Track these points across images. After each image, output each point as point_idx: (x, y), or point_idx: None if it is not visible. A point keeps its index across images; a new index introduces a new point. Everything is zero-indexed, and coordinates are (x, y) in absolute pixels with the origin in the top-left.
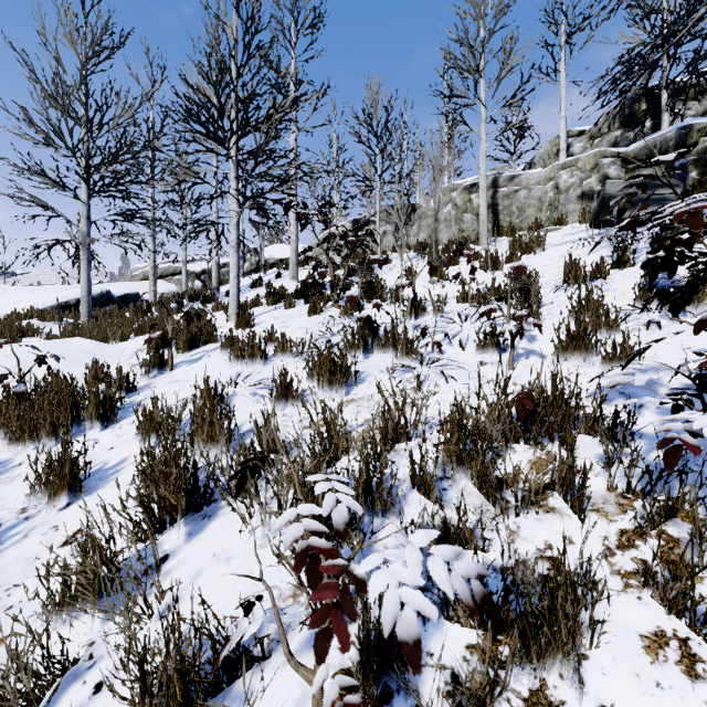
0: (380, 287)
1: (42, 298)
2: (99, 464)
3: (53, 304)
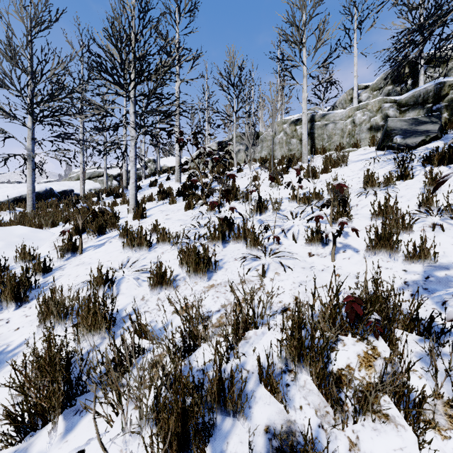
0: (235, 190)
1: (3, 194)
2: (3, 346)
3: (10, 197)
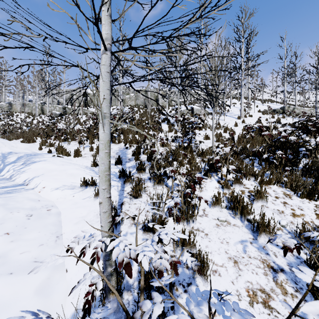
0: (12, 120)
1: None
2: None
3: None
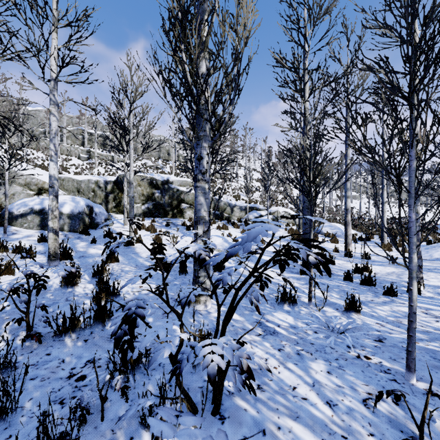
0: None
1: None
2: None
3: None
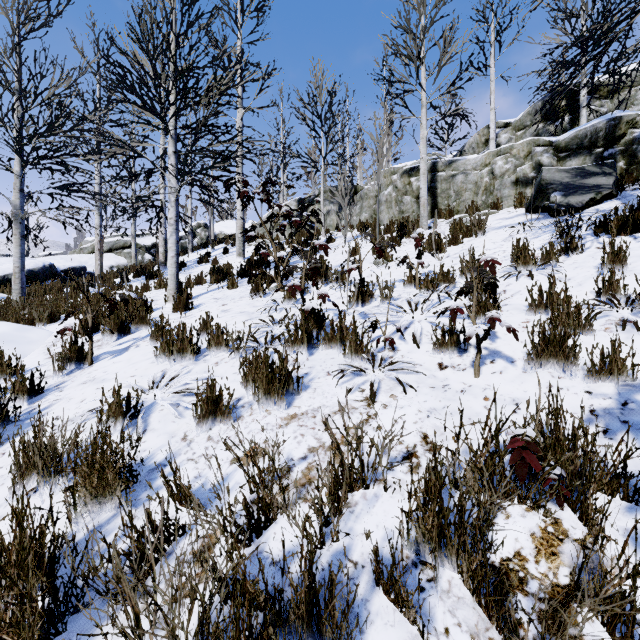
0: (325, 269)
1: None
2: None
3: None
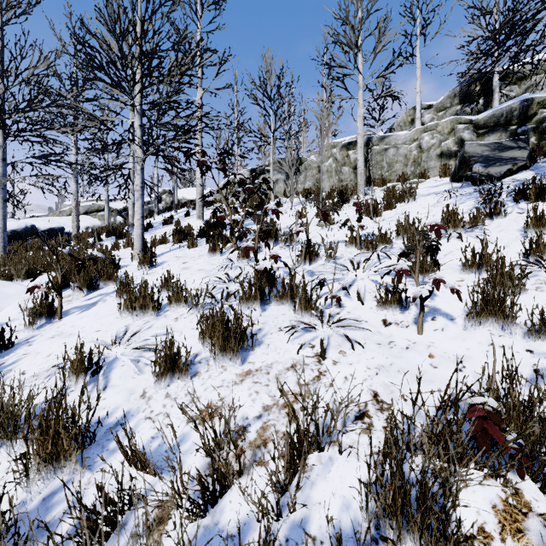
0: (275, 231)
1: None
2: None
3: None
